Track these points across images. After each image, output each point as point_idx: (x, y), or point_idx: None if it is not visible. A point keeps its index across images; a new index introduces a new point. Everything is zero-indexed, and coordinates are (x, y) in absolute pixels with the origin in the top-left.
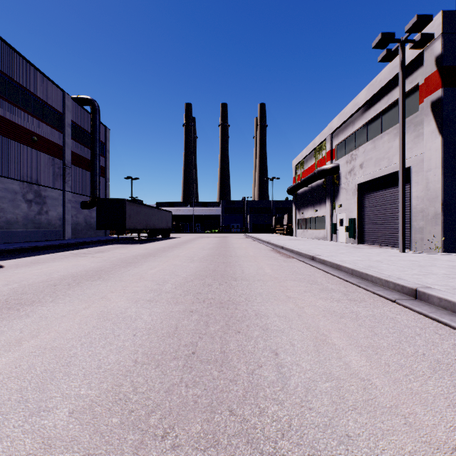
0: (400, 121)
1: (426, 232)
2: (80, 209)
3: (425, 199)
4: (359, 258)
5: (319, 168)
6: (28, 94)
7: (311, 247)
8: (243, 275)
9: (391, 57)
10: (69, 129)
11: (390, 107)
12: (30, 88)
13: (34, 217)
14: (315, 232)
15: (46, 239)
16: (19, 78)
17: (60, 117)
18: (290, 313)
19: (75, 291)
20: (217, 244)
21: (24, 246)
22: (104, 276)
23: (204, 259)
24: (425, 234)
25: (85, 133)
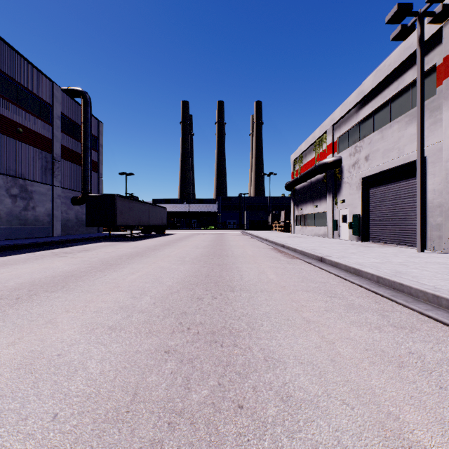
0: (418, 104)
1: (446, 229)
2: (70, 205)
3: (444, 193)
4: (377, 261)
5: (320, 162)
6: (13, 83)
7: (314, 246)
8: (242, 282)
9: (406, 34)
10: (58, 121)
11: (400, 93)
12: (14, 77)
13: (19, 213)
14: (314, 229)
15: (33, 236)
16: (2, 65)
17: (48, 109)
18: (317, 356)
19: (17, 310)
20: (213, 242)
21: (3, 244)
22: (70, 285)
23: (197, 260)
24: (444, 231)
25: (76, 126)
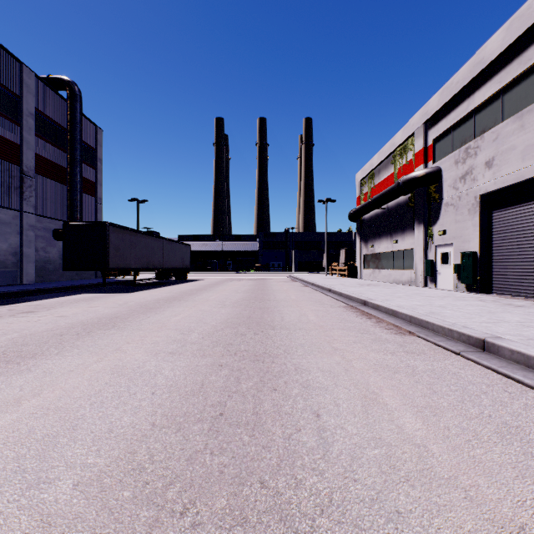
0: None
1: None
2: (51, 240)
3: None
4: None
5: (406, 176)
6: None
7: (422, 304)
8: (333, 482)
9: None
10: (31, 120)
11: None
12: None
13: None
14: (393, 273)
15: None
16: None
17: (15, 101)
18: None
19: None
20: (250, 293)
21: None
22: None
23: (212, 341)
24: None
25: (61, 131)
